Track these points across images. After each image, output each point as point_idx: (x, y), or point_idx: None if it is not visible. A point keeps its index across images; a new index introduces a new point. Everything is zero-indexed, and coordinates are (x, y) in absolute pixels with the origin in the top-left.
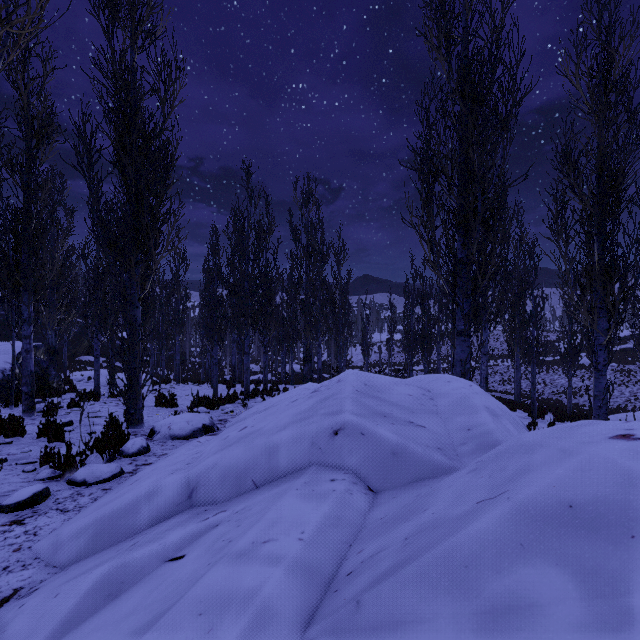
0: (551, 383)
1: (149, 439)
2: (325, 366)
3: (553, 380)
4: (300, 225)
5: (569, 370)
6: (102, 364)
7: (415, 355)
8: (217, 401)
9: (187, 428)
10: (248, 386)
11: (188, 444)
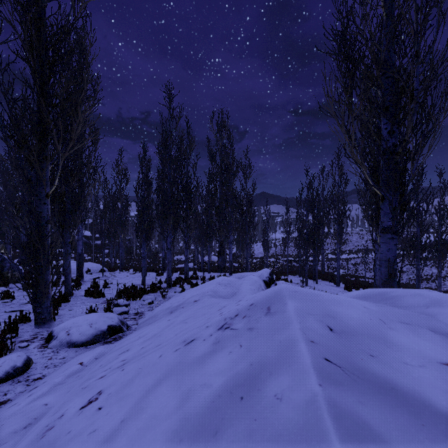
0: (407, 271)
1: (43, 346)
2: (234, 257)
3: (409, 269)
4: (215, 149)
5: (439, 263)
6: (71, 255)
7: (309, 250)
8: (140, 292)
9: (88, 332)
10: (170, 277)
11: (74, 362)
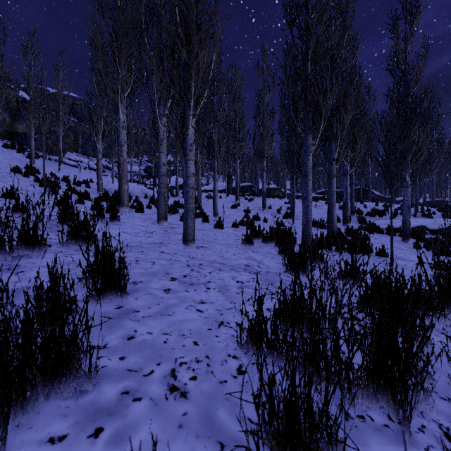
0: None
1: None
2: None
3: None
4: None
5: None
6: None
7: None
8: None
9: None
10: None
11: None
